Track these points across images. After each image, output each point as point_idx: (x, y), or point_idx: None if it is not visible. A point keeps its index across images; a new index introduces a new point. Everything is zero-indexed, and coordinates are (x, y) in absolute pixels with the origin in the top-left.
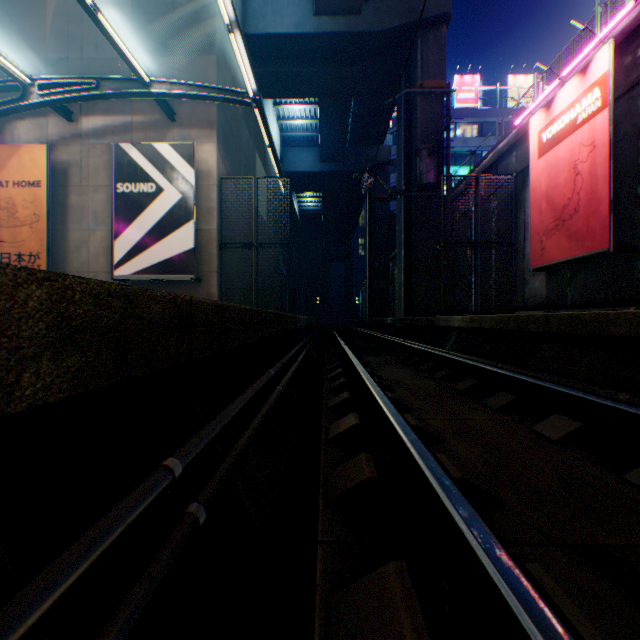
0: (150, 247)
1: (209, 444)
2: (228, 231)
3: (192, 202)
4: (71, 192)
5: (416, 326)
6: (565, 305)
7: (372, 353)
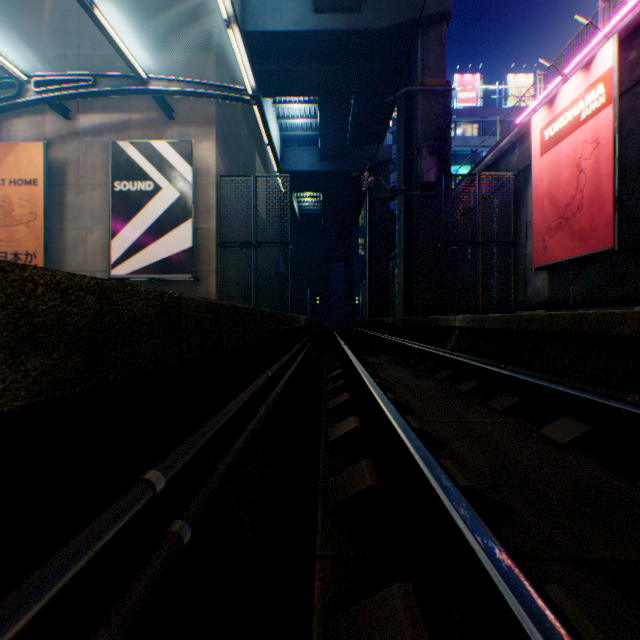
0: (148, 246)
1: (199, 452)
2: (227, 230)
3: (190, 200)
4: (68, 191)
5: (416, 326)
6: (568, 305)
7: (372, 353)
